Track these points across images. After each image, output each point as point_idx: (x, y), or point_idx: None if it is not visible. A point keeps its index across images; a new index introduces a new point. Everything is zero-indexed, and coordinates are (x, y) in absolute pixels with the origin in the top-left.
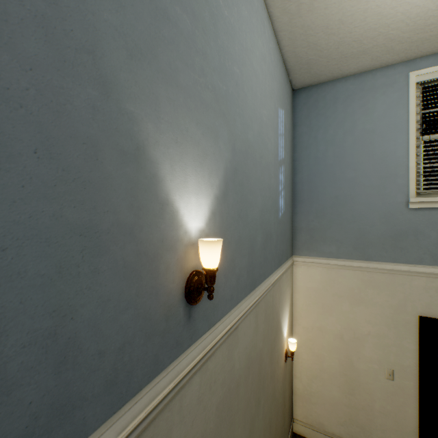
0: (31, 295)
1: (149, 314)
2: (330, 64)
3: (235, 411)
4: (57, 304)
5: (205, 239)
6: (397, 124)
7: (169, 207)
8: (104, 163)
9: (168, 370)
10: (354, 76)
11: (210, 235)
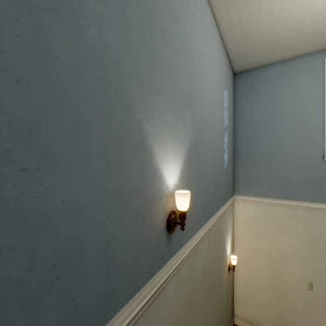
0: (96, 231)
1: (148, 239)
2: (262, 55)
3: (195, 304)
4: (106, 235)
5: (178, 191)
6: (315, 98)
7: (158, 173)
8: (126, 152)
9: (157, 274)
10: (281, 63)
11: (180, 187)
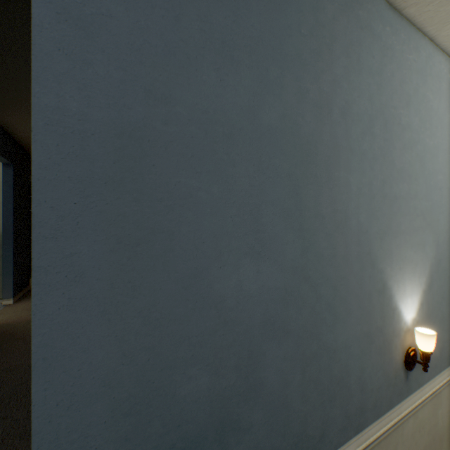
0: (355, 362)
1: (387, 373)
2: None
3: None
4: (360, 366)
5: (418, 327)
6: None
7: (396, 310)
8: (372, 300)
9: (395, 408)
10: None
11: (419, 320)
